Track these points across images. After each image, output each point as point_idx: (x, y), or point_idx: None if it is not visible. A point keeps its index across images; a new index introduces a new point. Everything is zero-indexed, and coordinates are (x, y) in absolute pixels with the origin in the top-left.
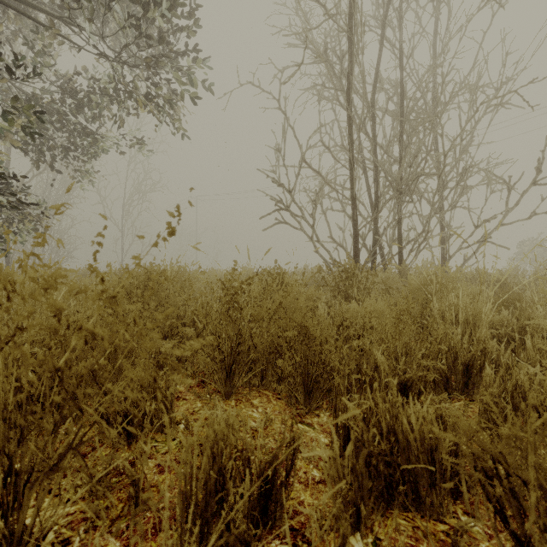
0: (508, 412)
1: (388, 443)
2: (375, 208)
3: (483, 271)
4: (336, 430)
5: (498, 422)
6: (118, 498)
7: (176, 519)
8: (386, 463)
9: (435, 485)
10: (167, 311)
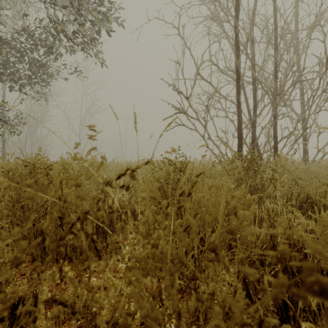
0: None
1: None
2: (254, 112)
3: None
4: None
5: None
6: None
7: None
8: None
9: None
10: None
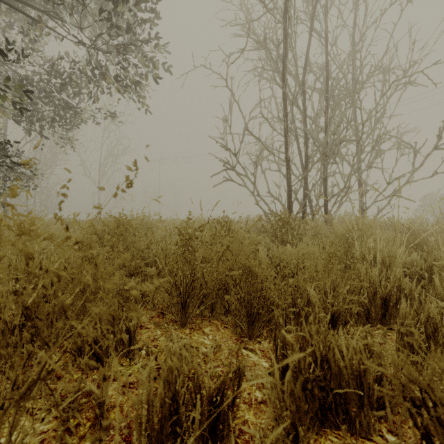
0: (431, 345)
1: (321, 369)
2: (305, 168)
3: (397, 220)
4: (275, 357)
5: (421, 354)
6: (86, 417)
7: (133, 442)
8: (320, 387)
9: (363, 407)
10: (125, 256)
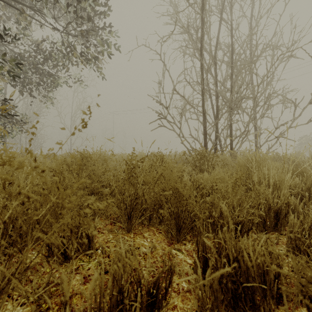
0: None
1: (233, 267)
2: (216, 117)
3: (285, 154)
4: (197, 256)
5: None
6: (55, 302)
7: None
8: (232, 281)
9: (265, 297)
10: (81, 181)
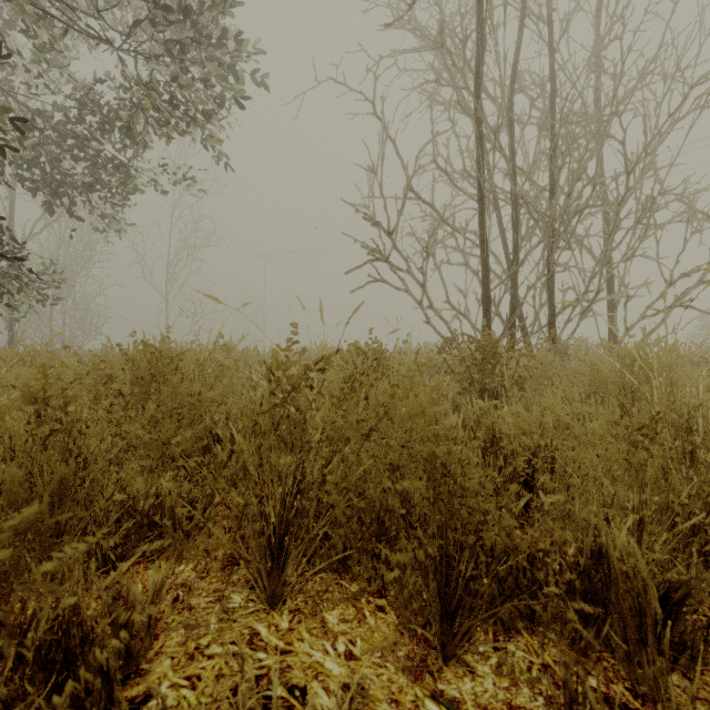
0: None
1: None
2: (514, 258)
3: None
4: None
5: None
6: None
7: None
8: None
9: None
10: None
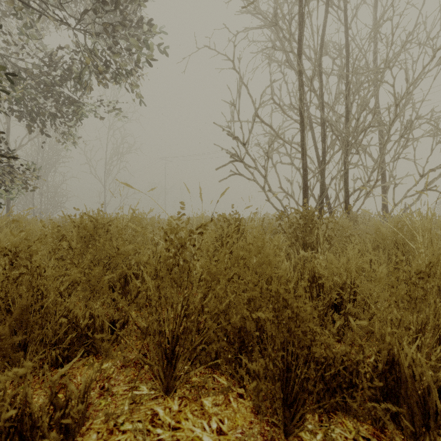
0: None
1: None
2: (322, 160)
3: None
4: None
5: None
6: None
7: None
8: None
9: None
10: None
